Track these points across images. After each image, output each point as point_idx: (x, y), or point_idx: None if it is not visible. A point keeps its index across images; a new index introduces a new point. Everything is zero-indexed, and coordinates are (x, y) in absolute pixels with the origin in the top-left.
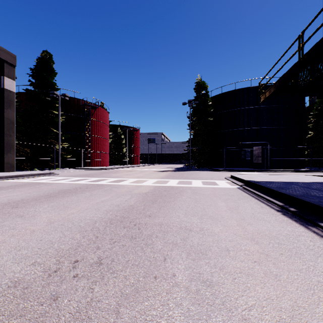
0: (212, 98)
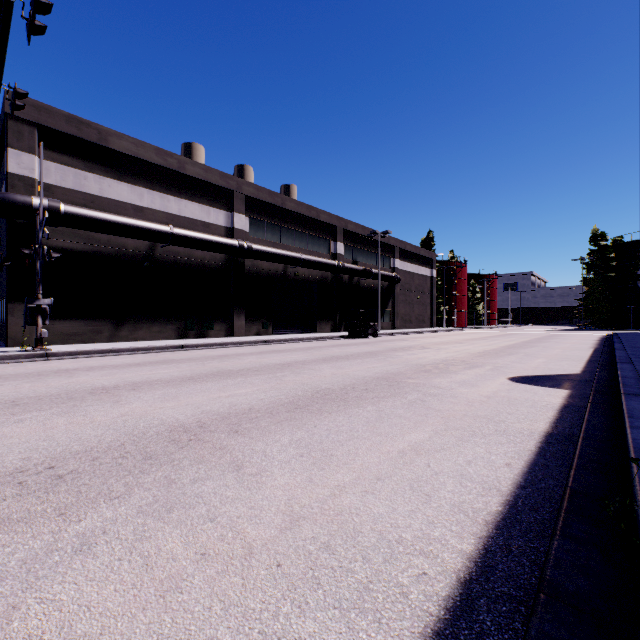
0: (617, 245)
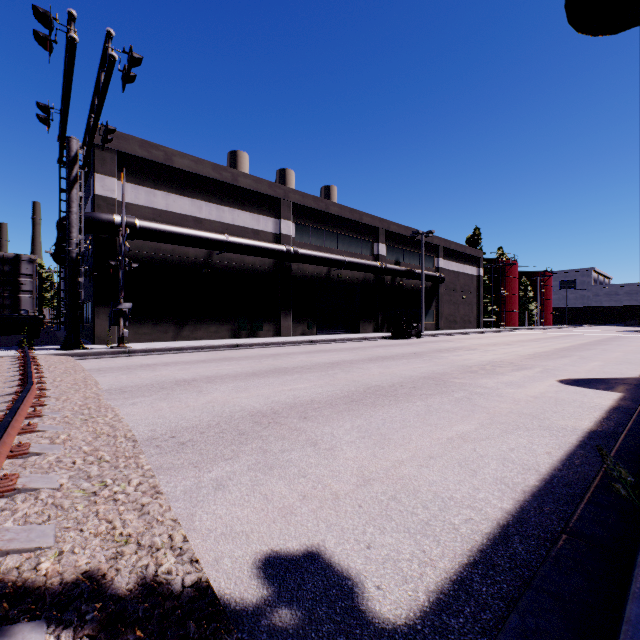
0: None
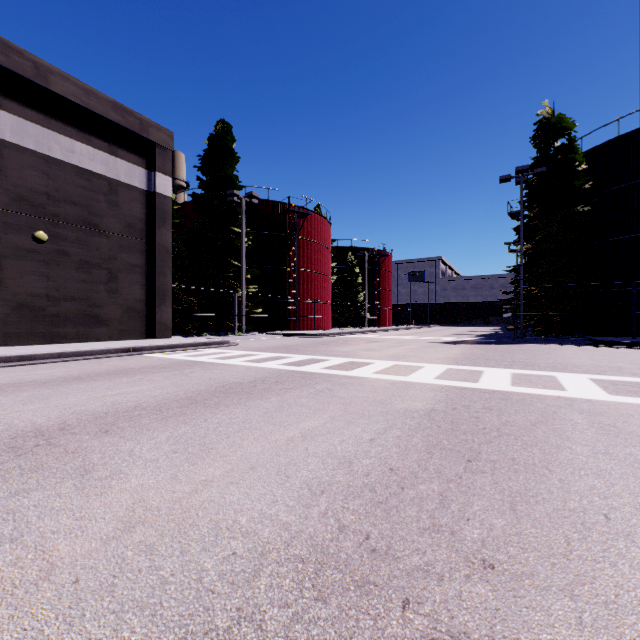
0: (586, 154)
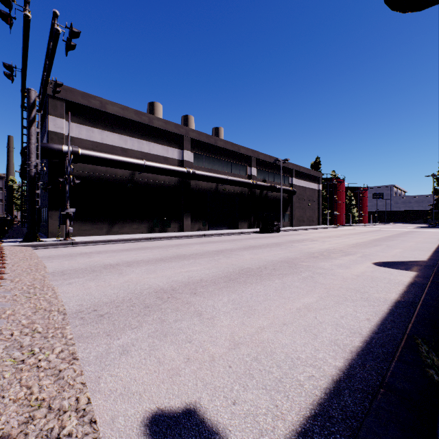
0: None
